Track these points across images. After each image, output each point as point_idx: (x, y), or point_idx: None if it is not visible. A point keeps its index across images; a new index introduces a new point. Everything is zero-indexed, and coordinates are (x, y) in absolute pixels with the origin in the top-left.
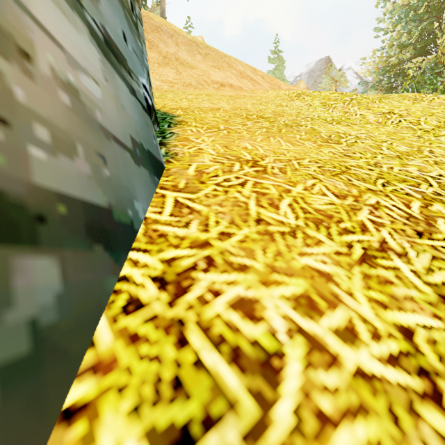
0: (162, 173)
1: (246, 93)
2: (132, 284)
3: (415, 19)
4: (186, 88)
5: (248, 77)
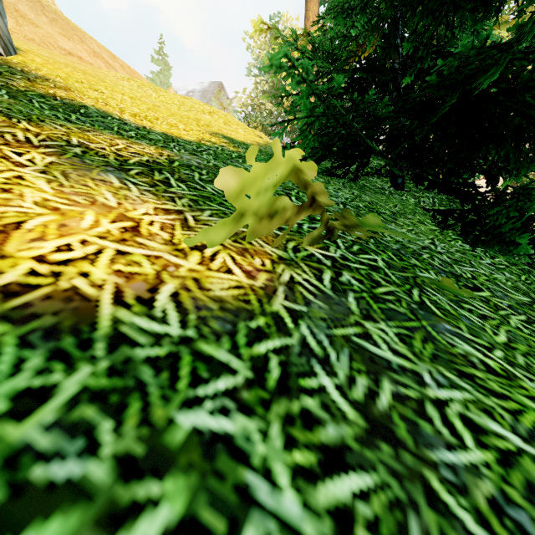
0: (17, 54)
1: (91, 67)
2: (14, 58)
3: (269, 73)
4: (28, 42)
5: (103, 59)
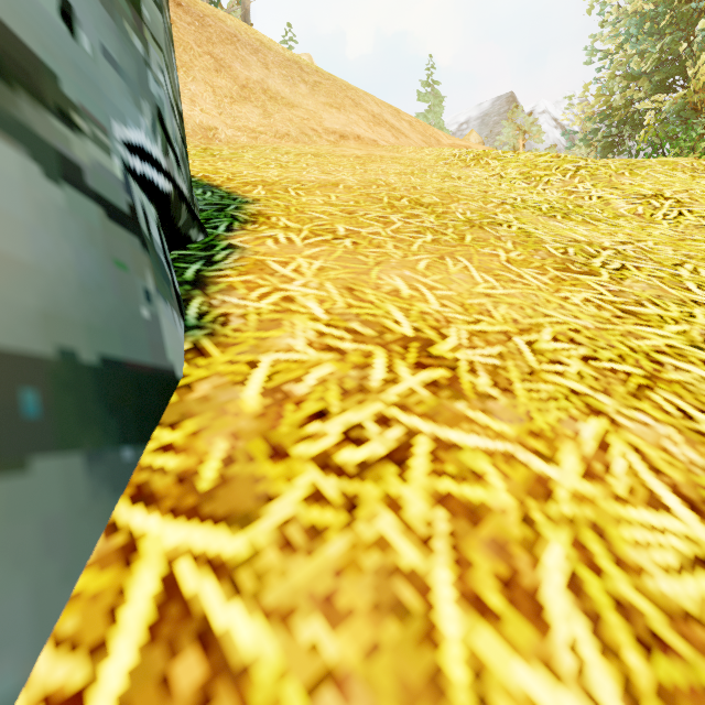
0: (163, 408)
1: (384, 152)
2: None
3: (652, 35)
4: (280, 142)
5: (387, 124)
